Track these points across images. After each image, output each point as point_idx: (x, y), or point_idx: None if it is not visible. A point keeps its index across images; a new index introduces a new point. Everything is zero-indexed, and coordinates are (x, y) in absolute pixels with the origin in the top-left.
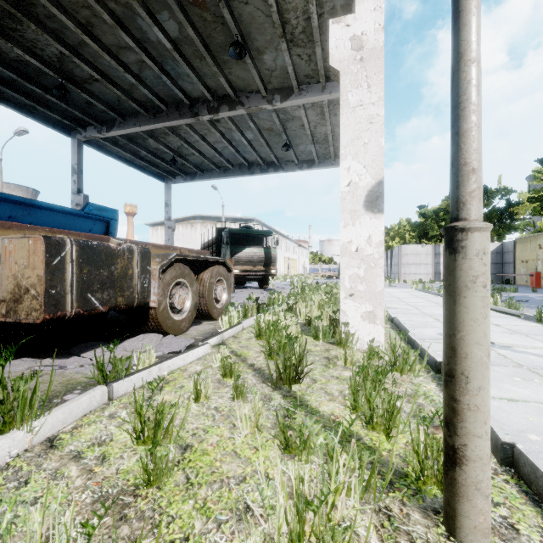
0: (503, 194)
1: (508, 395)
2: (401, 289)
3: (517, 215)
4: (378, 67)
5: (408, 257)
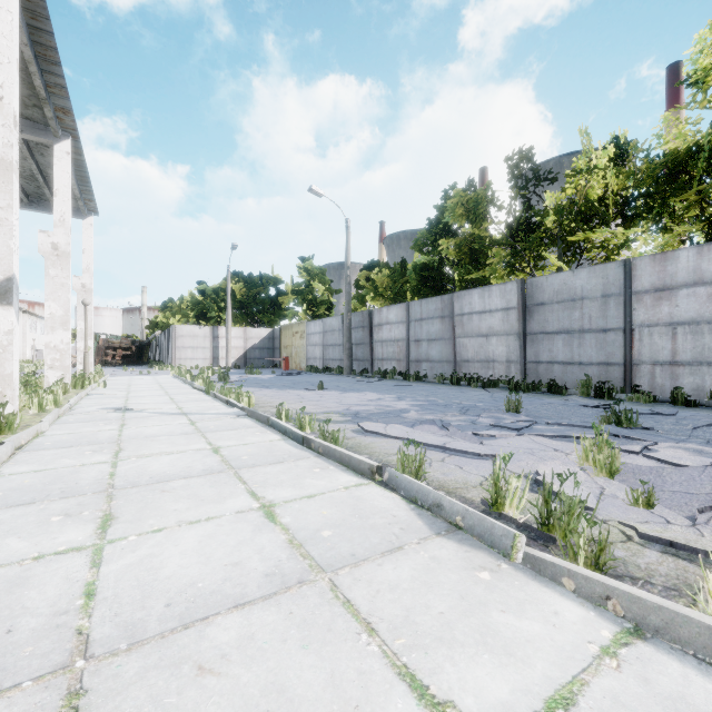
0: (275, 283)
1: (74, 432)
2: (157, 376)
3: (283, 305)
4: (8, 178)
5: (184, 339)
